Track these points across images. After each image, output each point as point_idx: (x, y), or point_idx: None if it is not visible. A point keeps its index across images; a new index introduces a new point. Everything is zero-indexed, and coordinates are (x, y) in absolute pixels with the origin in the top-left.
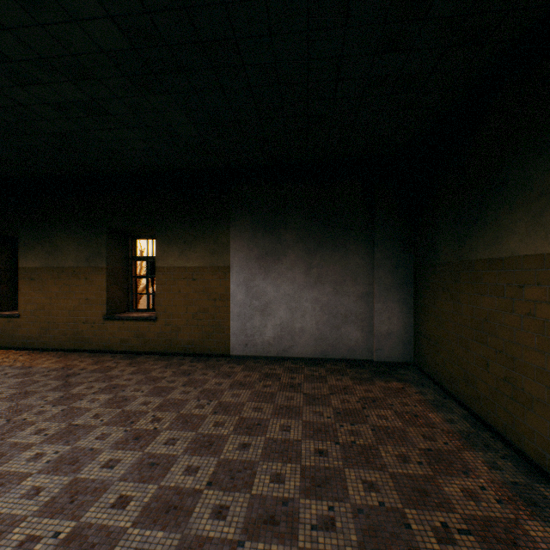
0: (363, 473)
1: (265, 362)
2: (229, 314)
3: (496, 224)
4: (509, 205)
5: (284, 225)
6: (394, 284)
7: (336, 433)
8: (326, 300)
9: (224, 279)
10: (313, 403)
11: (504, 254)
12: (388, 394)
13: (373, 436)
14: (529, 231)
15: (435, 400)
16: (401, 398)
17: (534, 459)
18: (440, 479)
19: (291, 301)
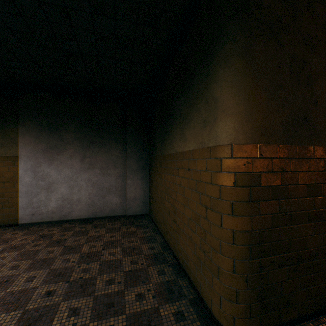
0: (74, 302)
1: (48, 225)
2: (18, 193)
3: (172, 134)
4: (175, 124)
5: (65, 128)
6: (138, 168)
7: (72, 273)
8: (96, 179)
9: (13, 166)
10: (67, 253)
11: (174, 151)
12: (124, 236)
13: (98, 269)
14: (180, 139)
15: (150, 235)
16: (131, 238)
17: (181, 263)
18: (127, 291)
19: (71, 180)
